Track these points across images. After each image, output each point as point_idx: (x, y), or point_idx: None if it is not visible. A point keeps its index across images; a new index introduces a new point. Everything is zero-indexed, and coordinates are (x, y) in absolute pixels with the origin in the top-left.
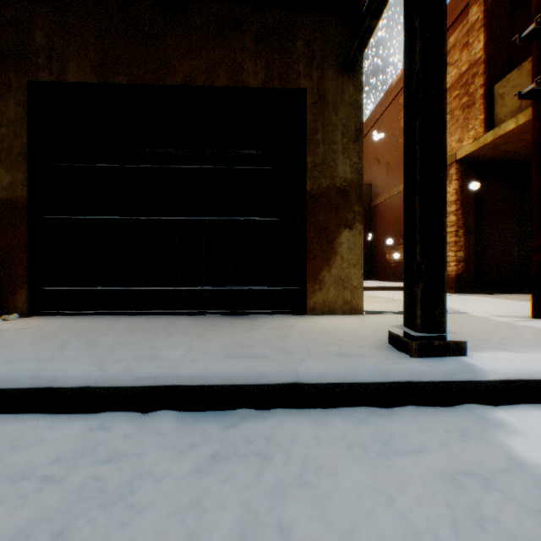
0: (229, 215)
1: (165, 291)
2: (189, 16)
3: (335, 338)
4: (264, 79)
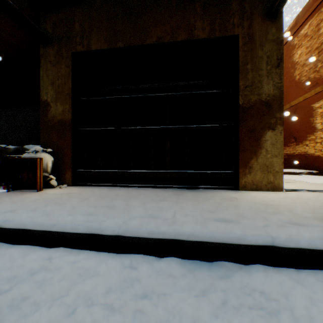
0: (185, 124)
1: (145, 172)
2: None
3: (278, 209)
4: (209, 32)
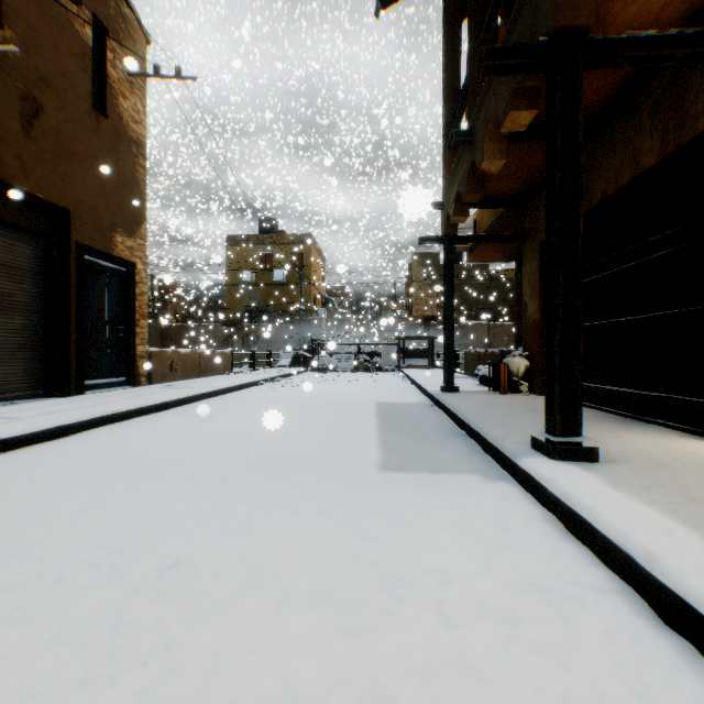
0: (637, 313)
1: (595, 387)
2: (603, 133)
3: None
4: (657, 150)
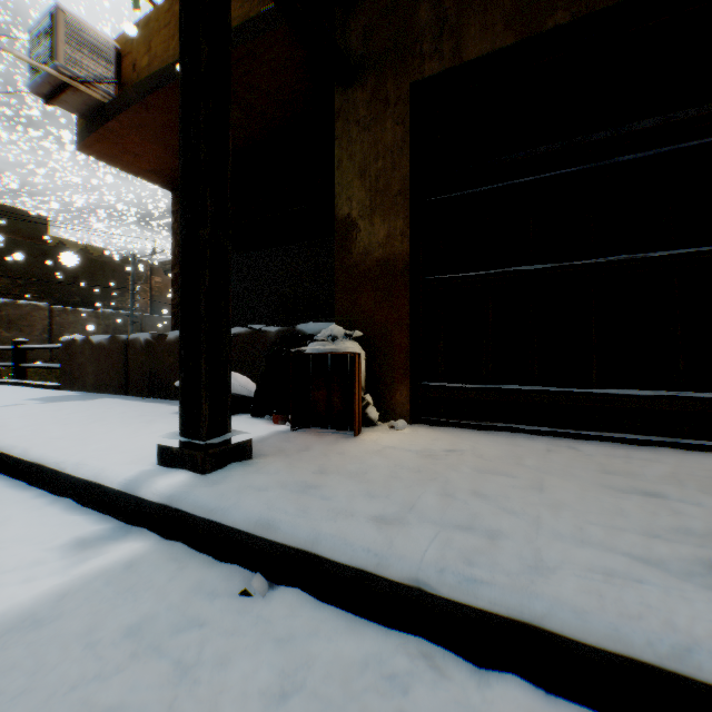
0: None
1: (645, 397)
2: None
3: None
4: None
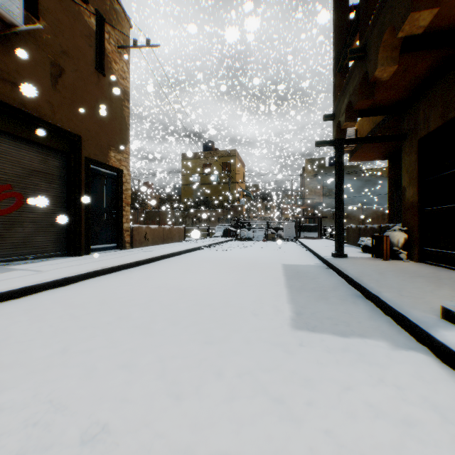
0: None
1: None
2: None
3: None
4: None
